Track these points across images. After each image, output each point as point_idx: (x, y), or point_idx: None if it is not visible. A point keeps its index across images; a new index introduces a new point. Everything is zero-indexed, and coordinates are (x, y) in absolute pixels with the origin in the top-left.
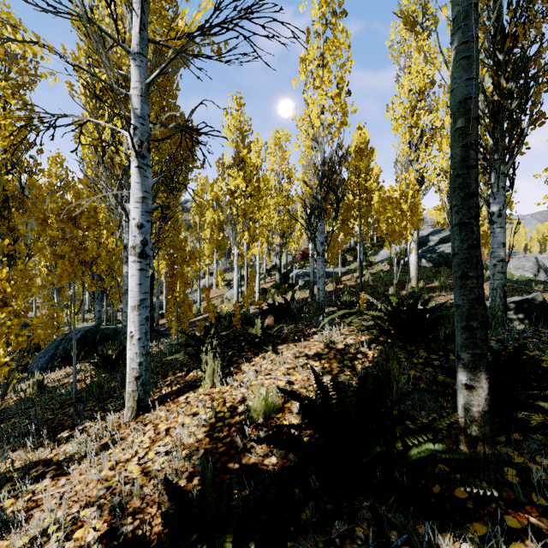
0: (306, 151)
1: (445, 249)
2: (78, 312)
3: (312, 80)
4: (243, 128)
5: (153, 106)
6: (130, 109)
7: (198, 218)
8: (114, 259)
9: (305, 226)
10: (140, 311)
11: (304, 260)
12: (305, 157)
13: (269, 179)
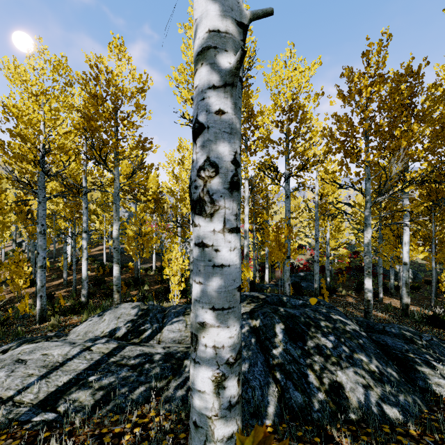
0: None
1: None
2: None
3: None
4: None
5: None
6: None
7: None
8: None
9: None
10: None
11: None
12: None
13: None
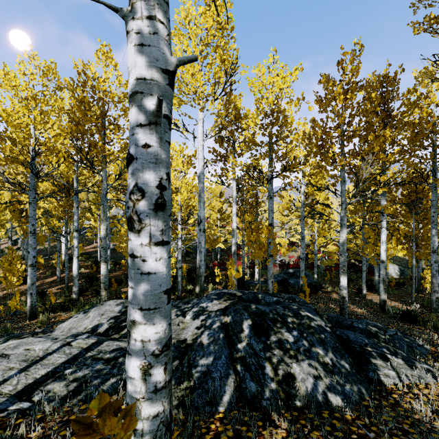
0: None
1: None
2: None
3: None
4: None
5: None
6: None
7: None
8: None
9: None
10: None
11: None
12: None
13: None
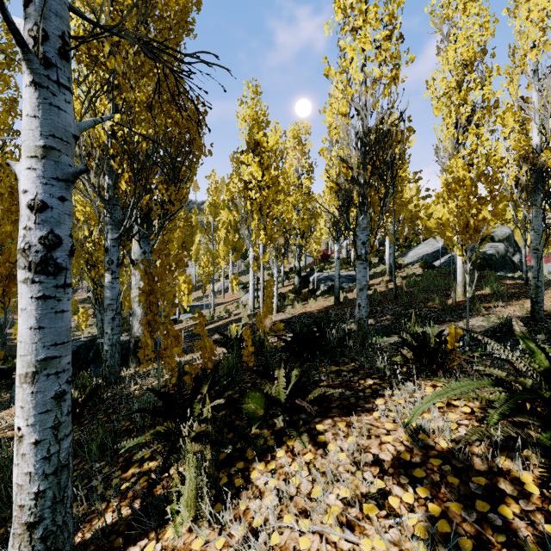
0: (343, 120)
1: (487, 250)
2: (87, 318)
3: (351, 19)
4: (259, 118)
5: (150, 79)
6: (109, 67)
7: (211, 218)
8: (126, 261)
9: (329, 224)
10: (41, 383)
11: (324, 262)
12: (342, 126)
13: (288, 172)
